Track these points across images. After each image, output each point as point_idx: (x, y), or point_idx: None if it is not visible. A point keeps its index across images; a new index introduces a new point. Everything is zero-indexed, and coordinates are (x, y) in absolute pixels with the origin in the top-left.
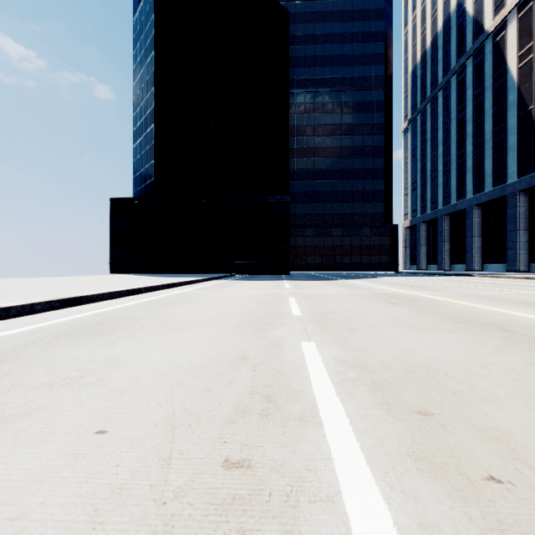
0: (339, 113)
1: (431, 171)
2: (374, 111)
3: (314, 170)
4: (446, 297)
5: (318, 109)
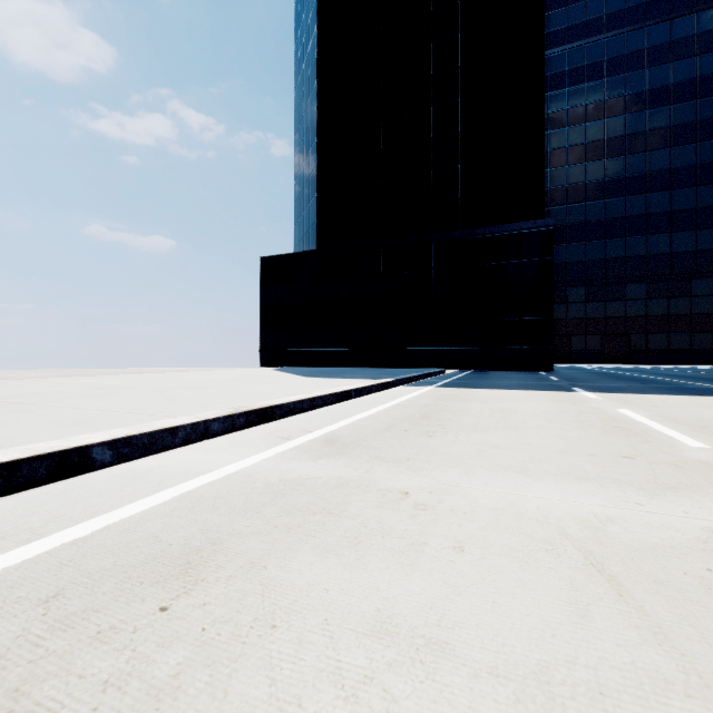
0: (640, 69)
1: None
2: None
3: (586, 183)
4: None
5: (593, 73)
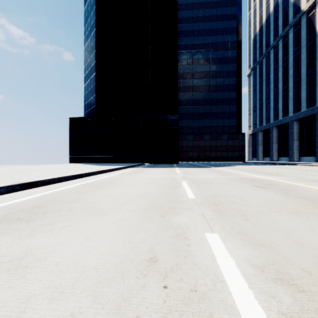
0: (208, 64)
1: (266, 99)
2: (230, 63)
3: (193, 99)
4: (294, 181)
5: (195, 62)
